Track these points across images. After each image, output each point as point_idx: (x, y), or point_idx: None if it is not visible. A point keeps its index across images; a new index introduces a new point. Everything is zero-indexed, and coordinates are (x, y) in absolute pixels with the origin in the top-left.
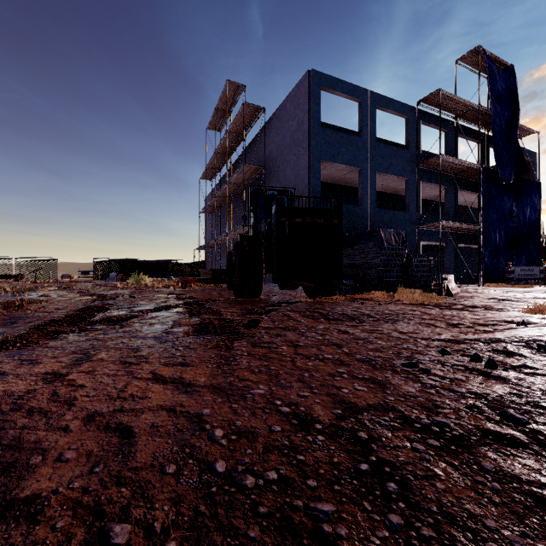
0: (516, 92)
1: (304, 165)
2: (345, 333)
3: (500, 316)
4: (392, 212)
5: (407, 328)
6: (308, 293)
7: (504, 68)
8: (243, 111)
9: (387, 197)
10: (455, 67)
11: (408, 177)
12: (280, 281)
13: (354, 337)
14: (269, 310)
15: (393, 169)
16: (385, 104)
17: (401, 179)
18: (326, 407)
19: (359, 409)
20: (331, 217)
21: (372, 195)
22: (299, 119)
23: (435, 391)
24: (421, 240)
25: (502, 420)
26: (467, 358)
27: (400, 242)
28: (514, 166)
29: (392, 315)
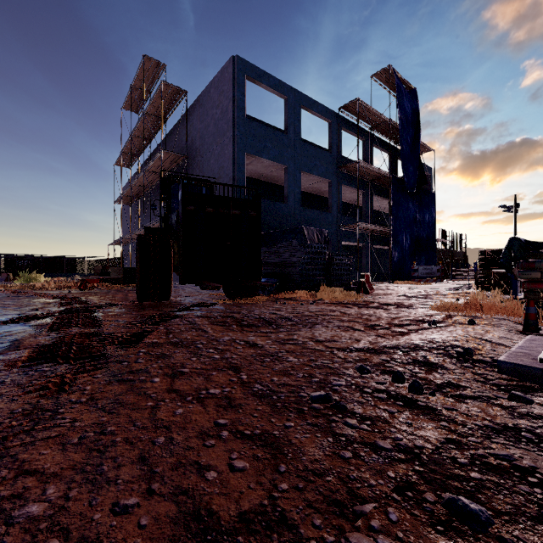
0: (418, 112)
1: (229, 157)
2: (253, 346)
3: (412, 315)
4: (316, 212)
5: (325, 334)
6: (227, 293)
7: (409, 90)
8: (161, 90)
9: (313, 198)
10: (371, 82)
11: (330, 179)
12: (188, 281)
13: (261, 352)
14: (171, 317)
15: (317, 170)
16: (310, 105)
17: (325, 181)
18: (154, 541)
19: (219, 536)
20: (249, 208)
21: (297, 194)
22: (224, 107)
23: (352, 452)
24: (342, 240)
25: (451, 518)
26: (389, 377)
27: (323, 241)
28: (416, 177)
29: (311, 317)
